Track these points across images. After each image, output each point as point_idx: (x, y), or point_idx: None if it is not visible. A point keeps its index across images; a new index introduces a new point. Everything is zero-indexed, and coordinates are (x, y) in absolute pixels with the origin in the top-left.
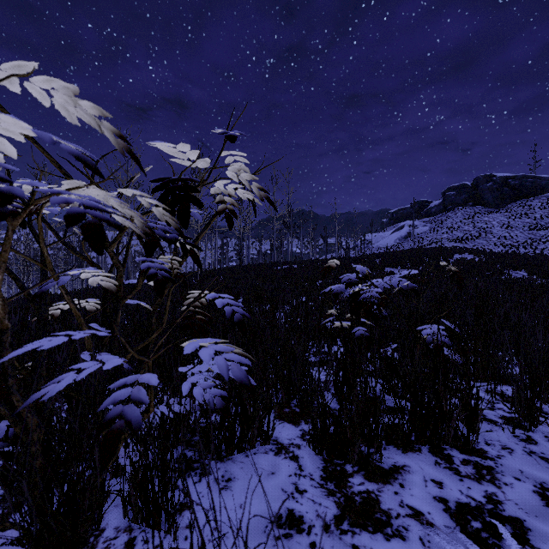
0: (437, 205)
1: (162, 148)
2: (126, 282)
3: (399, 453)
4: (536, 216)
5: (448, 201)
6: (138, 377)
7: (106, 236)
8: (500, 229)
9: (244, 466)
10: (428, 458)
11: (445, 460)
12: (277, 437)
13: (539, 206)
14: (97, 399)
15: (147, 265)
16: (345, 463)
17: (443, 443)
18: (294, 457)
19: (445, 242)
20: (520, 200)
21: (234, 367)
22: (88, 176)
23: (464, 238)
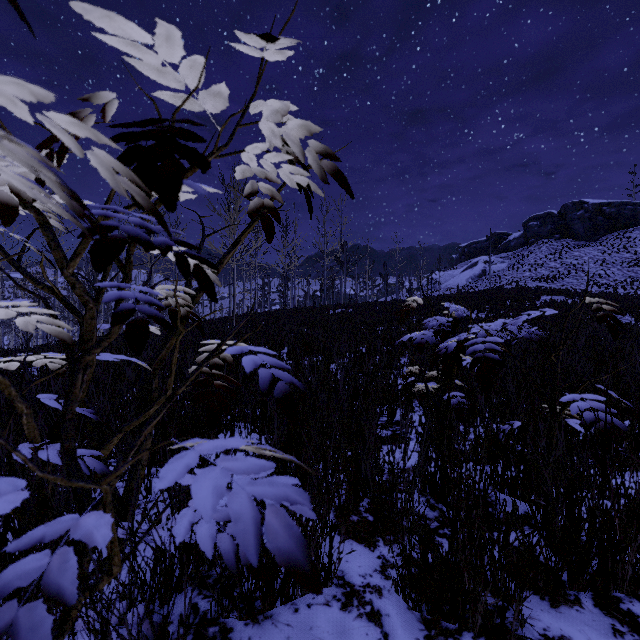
0: (518, 238)
1: (132, 60)
2: (105, 327)
3: (546, 608)
4: (637, 250)
5: (530, 232)
6: (73, 522)
7: (61, 249)
8: (593, 266)
9: (291, 633)
10: (598, 620)
11: (628, 624)
12: (343, 570)
13: (639, 238)
14: (51, 517)
15: (118, 295)
16: (460, 630)
17: (615, 588)
18: (374, 615)
19: (527, 281)
20: (617, 231)
21: (273, 520)
22: (2, 126)
23: (550, 276)
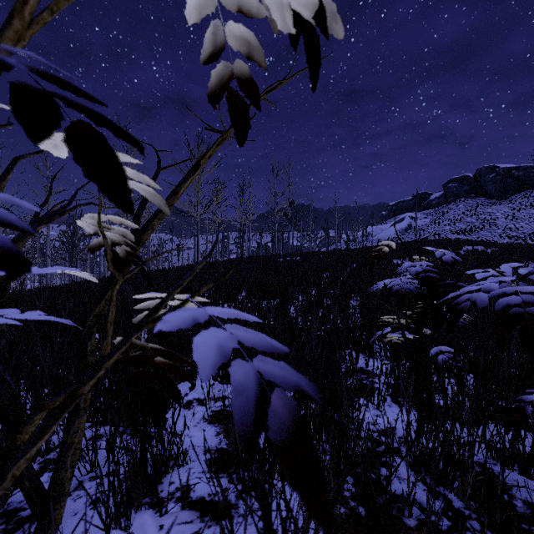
0: (438, 197)
1: None
2: (2, 273)
3: None
4: None
5: (449, 193)
6: None
7: None
8: (505, 220)
9: None
10: None
11: None
12: None
13: None
14: None
15: None
16: None
17: None
18: None
19: (448, 234)
20: (524, 191)
21: None
22: None
23: (467, 229)
